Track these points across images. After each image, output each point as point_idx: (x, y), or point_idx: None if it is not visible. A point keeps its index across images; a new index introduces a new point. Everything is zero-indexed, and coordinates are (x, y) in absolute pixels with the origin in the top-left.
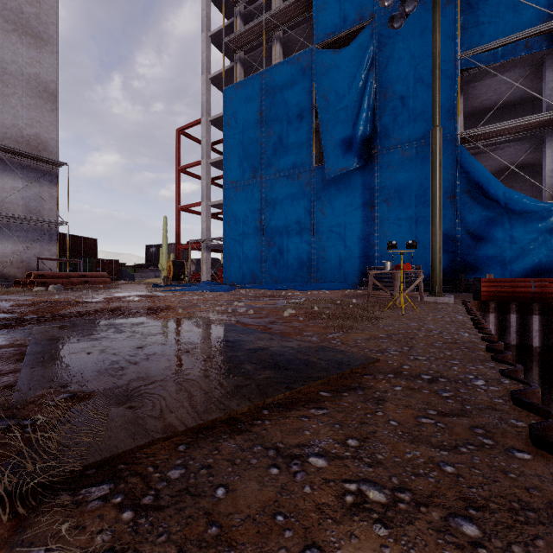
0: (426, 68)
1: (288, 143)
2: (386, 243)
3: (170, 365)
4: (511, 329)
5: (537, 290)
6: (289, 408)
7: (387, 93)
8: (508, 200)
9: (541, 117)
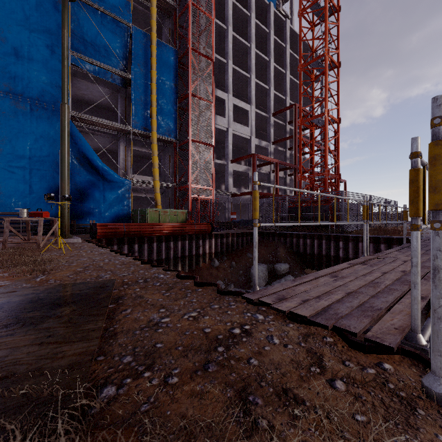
0: (41, 40)
1: None
2: None
3: None
4: None
5: (127, 230)
6: (111, 318)
7: None
8: (103, 171)
9: (120, 126)
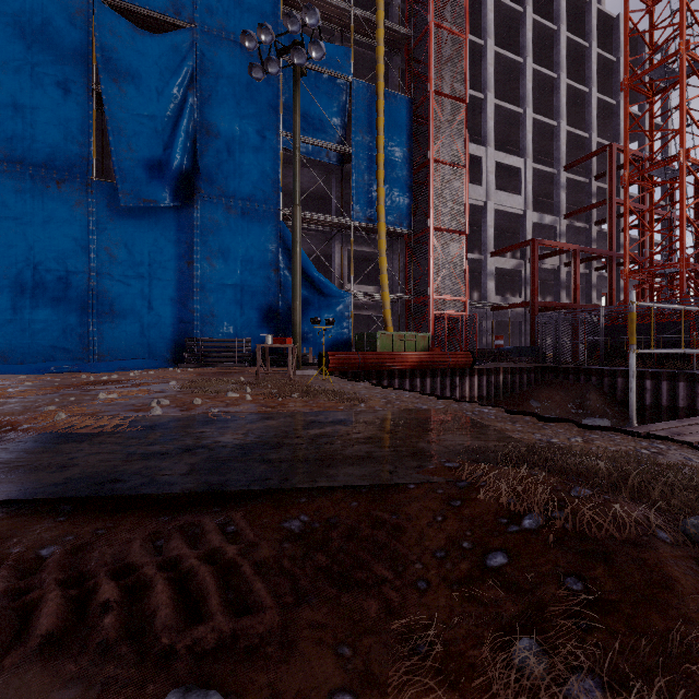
0: (253, 126)
1: (35, 119)
2: (209, 310)
3: (395, 439)
4: None
5: (362, 361)
6: None
7: (210, 130)
8: (320, 283)
9: (337, 220)
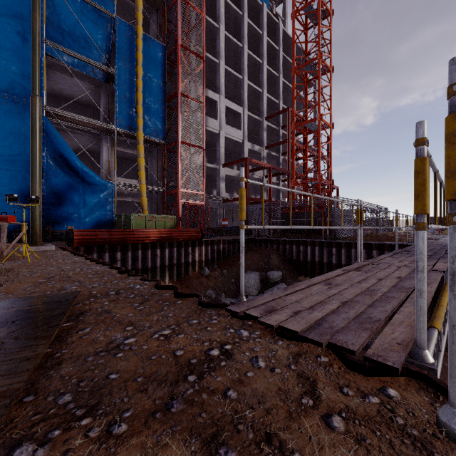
0: (11, 26)
1: None
2: None
3: None
4: None
5: (108, 237)
6: (62, 340)
7: None
8: (83, 173)
9: (102, 124)
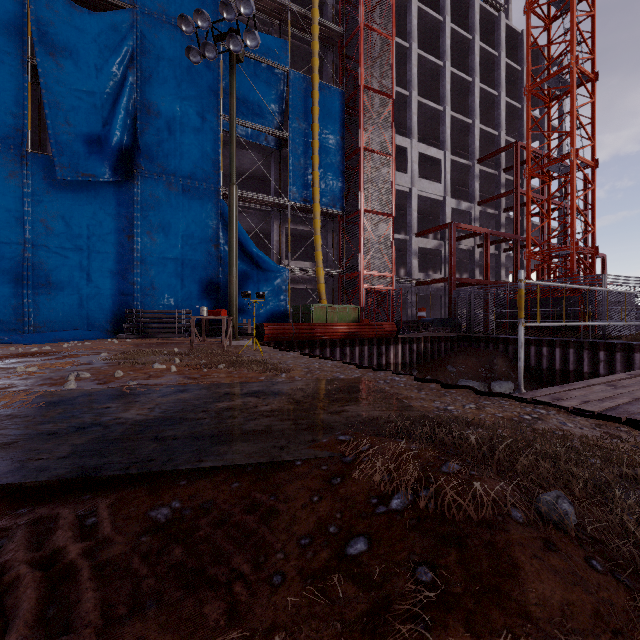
0: (193, 108)
1: None
2: (150, 282)
3: (300, 411)
4: None
5: (296, 332)
6: None
7: (151, 109)
8: (258, 258)
9: (275, 200)
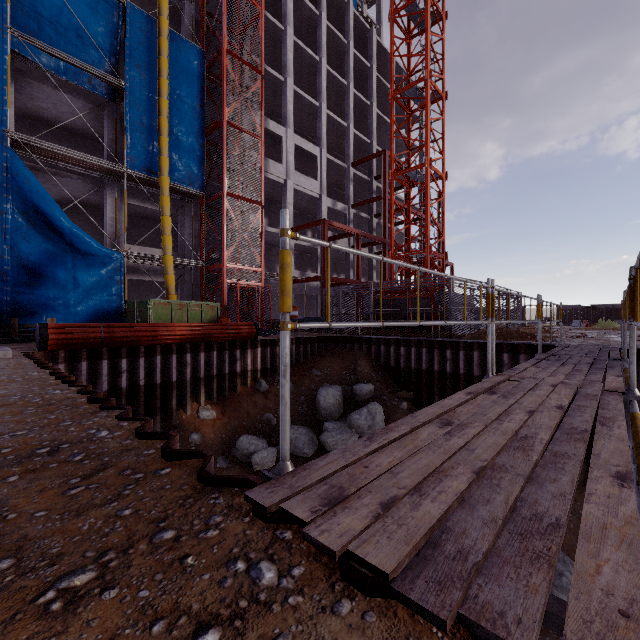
0: None
1: None
2: None
3: None
4: (82, 378)
5: (107, 335)
6: None
7: None
8: (73, 237)
9: (104, 163)
